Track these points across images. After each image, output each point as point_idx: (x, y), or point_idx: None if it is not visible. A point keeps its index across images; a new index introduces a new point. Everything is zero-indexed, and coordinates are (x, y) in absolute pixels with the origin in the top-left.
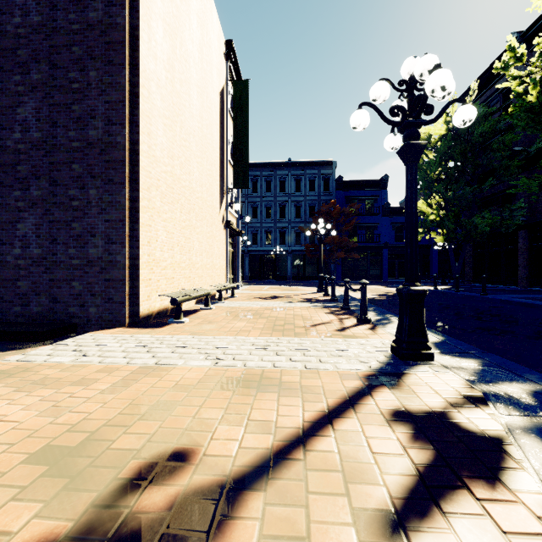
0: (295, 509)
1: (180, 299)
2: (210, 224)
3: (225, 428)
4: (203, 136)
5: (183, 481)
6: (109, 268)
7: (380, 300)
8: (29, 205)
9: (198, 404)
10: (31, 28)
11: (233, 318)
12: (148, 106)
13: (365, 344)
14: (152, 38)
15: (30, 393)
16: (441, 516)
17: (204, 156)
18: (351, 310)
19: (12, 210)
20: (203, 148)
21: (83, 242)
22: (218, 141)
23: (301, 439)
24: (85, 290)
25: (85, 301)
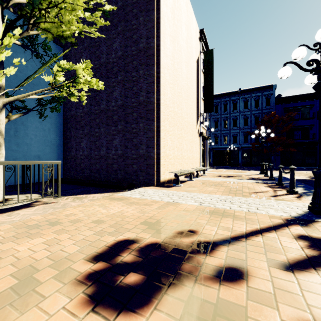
0: (240, 254)
1: (179, 174)
2: (191, 135)
3: (208, 227)
4: (188, 88)
5: (194, 238)
6: (148, 159)
7: (311, 181)
8: (117, 132)
9: (195, 218)
10: (118, 58)
11: (205, 186)
12: (163, 81)
13: (290, 204)
14: (165, 47)
15: (130, 206)
16: (314, 271)
17: (188, 98)
18: (283, 185)
19: (111, 135)
20: (188, 94)
21: (137, 147)
22: (196, 88)
23: (244, 236)
24: (138, 169)
25: (138, 174)
